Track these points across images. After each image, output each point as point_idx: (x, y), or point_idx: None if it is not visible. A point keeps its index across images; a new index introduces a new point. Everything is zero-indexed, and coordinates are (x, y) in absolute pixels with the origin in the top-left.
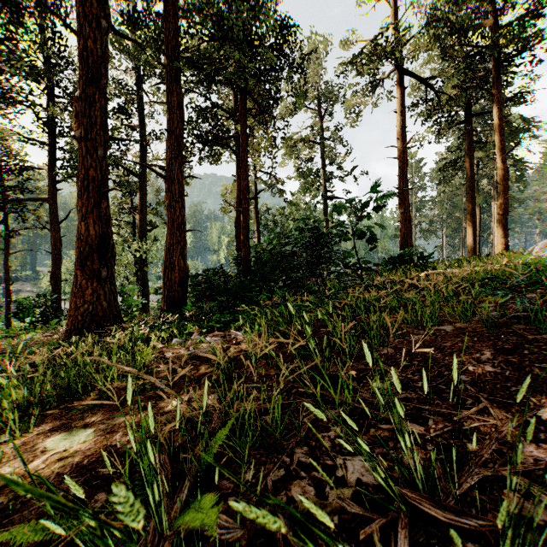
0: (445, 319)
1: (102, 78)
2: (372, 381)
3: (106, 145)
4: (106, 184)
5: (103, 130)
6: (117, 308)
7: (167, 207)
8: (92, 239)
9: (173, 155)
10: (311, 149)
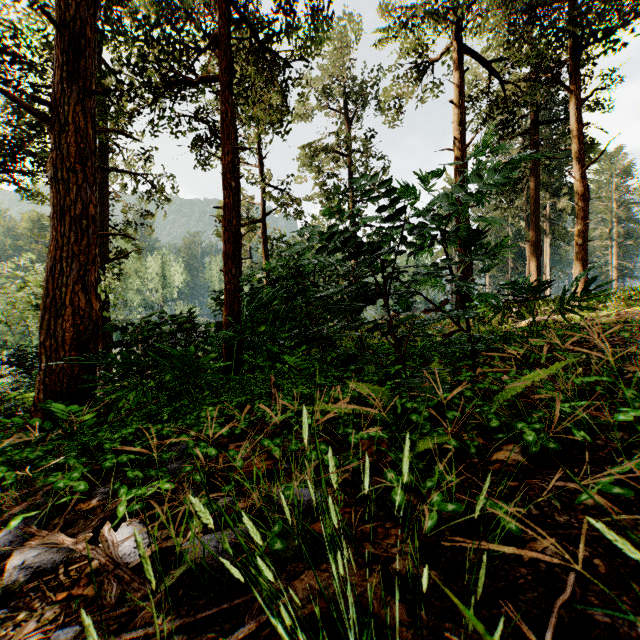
0: None
1: None
2: None
3: None
4: None
5: None
6: None
7: (51, 181)
8: None
9: (63, 72)
10: (336, 162)
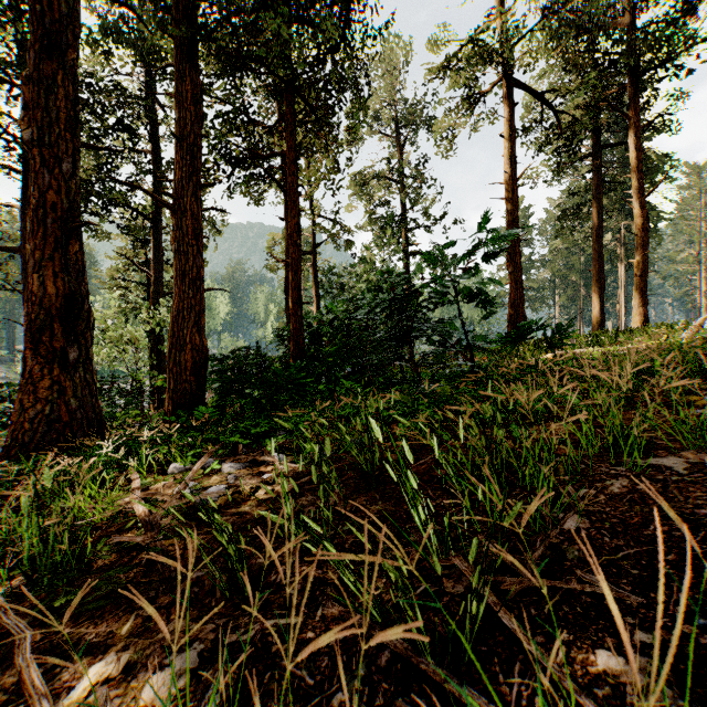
0: (653, 441)
1: (71, 50)
2: (635, 699)
3: (77, 156)
4: (77, 216)
5: (72, 131)
6: (96, 409)
7: (175, 253)
8: (52, 301)
9: (183, 173)
10: (388, 188)
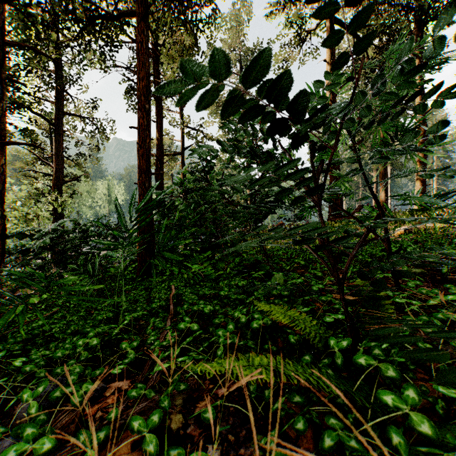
0: None
1: None
2: None
3: None
4: None
5: None
6: None
7: None
8: None
9: None
10: None
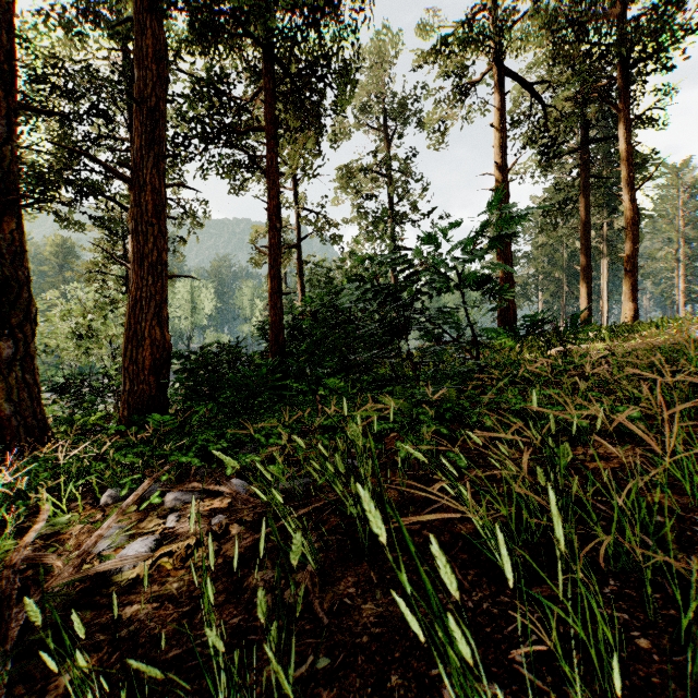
0: None
1: None
2: None
3: (14, 118)
4: (15, 188)
5: (7, 88)
6: (38, 414)
7: (132, 233)
8: None
9: (141, 141)
10: (375, 182)
